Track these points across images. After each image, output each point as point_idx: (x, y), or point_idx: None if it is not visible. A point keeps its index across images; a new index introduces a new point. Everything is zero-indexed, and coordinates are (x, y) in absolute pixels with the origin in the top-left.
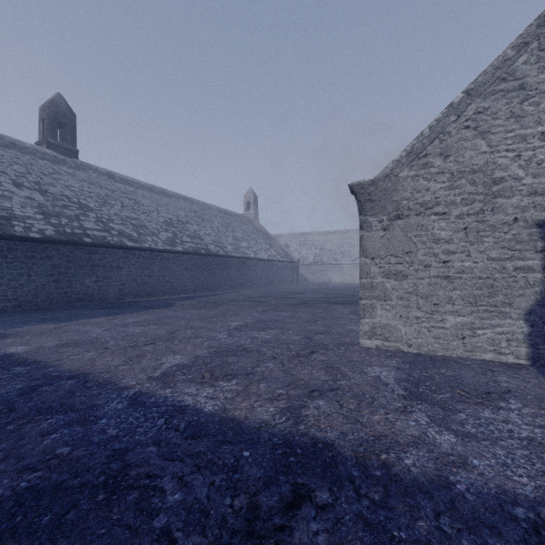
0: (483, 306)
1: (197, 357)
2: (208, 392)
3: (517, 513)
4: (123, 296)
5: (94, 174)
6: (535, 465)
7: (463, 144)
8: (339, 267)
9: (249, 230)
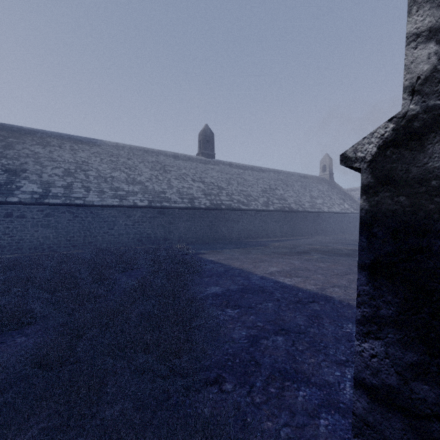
0: None
1: (283, 269)
2: (288, 279)
3: None
4: (239, 238)
5: (222, 166)
6: None
7: None
8: None
9: (324, 188)
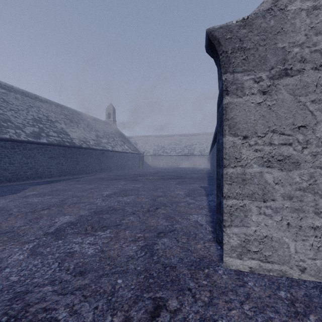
0: None
1: None
2: None
3: None
4: None
5: None
6: None
7: None
8: (169, 157)
9: (109, 131)
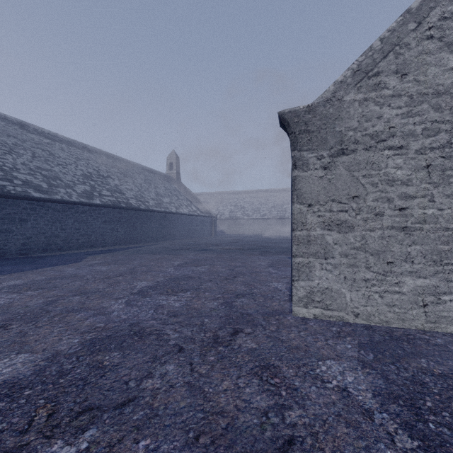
0: (450, 264)
1: (54, 356)
2: None
3: None
4: (27, 251)
5: (1, 122)
6: None
7: (425, 58)
8: (251, 222)
9: (172, 187)
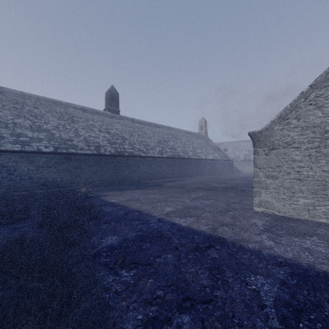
0: (319, 194)
1: (177, 208)
2: (183, 220)
3: (278, 259)
4: (140, 180)
5: (126, 121)
6: (299, 253)
7: (308, 113)
8: None
9: (202, 142)
